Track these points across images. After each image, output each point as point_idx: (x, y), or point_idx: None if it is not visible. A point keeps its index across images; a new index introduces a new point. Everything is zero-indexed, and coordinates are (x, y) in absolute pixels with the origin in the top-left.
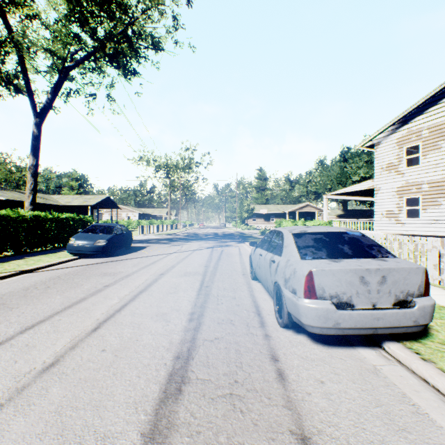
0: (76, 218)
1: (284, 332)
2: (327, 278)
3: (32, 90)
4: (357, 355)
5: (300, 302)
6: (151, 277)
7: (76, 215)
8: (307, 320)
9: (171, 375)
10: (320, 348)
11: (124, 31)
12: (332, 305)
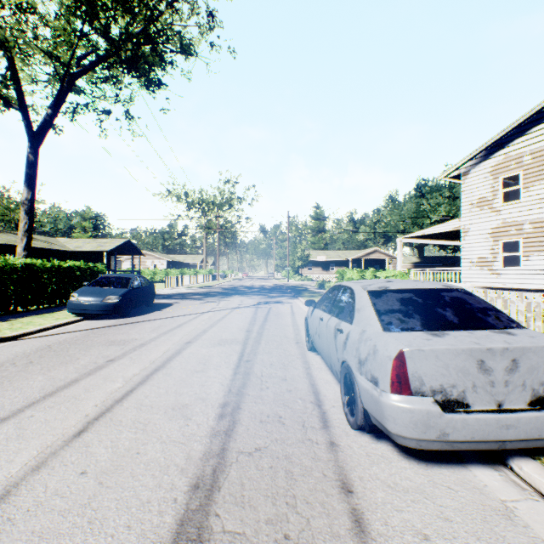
0: (83, 267)
1: (357, 438)
2: (427, 363)
3: (26, 103)
4: (473, 481)
5: (384, 398)
6: (173, 347)
7: (83, 263)
8: (396, 428)
9: (182, 523)
10: (415, 468)
11: (146, 30)
12: (436, 405)
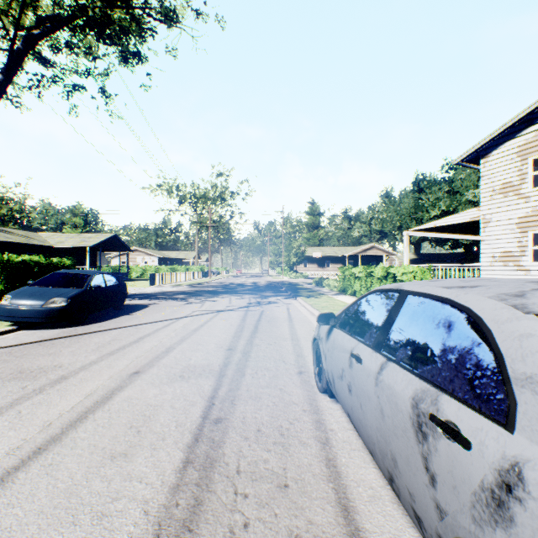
0: (43, 263)
1: None
2: None
3: None
4: None
5: None
6: (105, 385)
7: (43, 257)
8: None
9: None
10: None
11: None
12: None
